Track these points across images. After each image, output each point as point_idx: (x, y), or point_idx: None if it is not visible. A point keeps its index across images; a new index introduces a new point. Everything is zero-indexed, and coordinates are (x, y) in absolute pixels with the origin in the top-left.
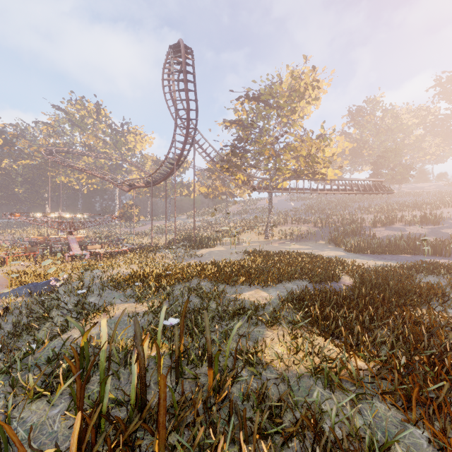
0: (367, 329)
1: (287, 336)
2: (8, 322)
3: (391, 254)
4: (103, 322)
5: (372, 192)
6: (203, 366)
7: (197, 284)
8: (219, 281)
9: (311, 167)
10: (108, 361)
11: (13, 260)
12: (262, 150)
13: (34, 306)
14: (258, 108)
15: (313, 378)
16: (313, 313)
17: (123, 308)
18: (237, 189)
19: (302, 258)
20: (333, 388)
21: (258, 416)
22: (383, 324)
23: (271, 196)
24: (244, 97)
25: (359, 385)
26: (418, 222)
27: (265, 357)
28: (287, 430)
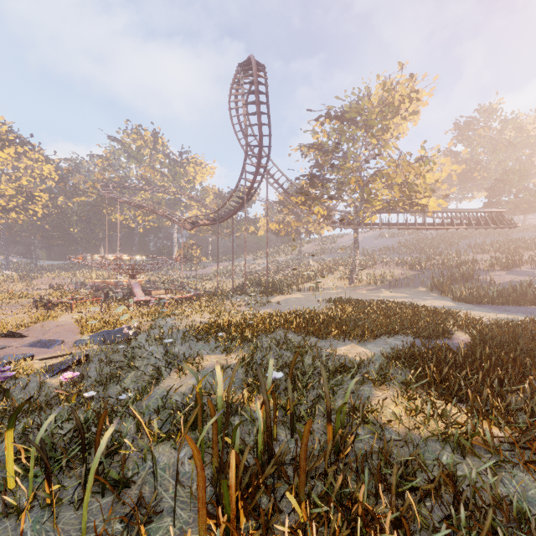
0: (496, 394)
1: (399, 397)
2: (91, 370)
3: (516, 305)
4: (217, 371)
5: (488, 226)
6: (313, 422)
7: (285, 336)
8: (308, 333)
9: (407, 197)
10: (226, 410)
11: (77, 306)
12: (347, 179)
13: (110, 355)
14: (342, 129)
15: (438, 443)
16: (428, 373)
17: (211, 359)
18: (313, 225)
19: (401, 309)
20: (464, 454)
21: (396, 470)
22: (515, 389)
23: (357, 233)
24: (325, 116)
25: (495, 453)
26: None
27: (381, 416)
28: (425, 487)
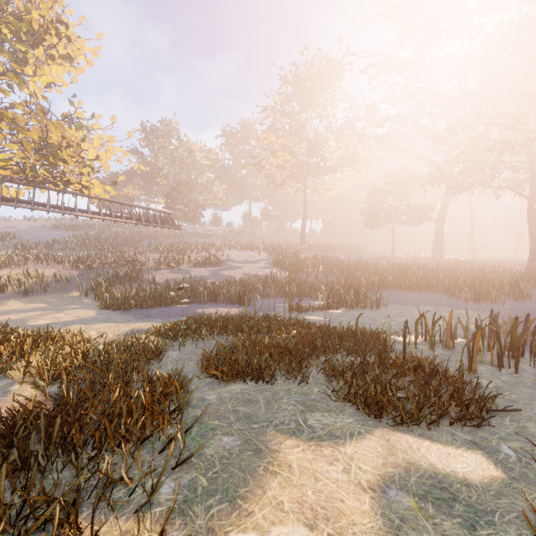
0: None
1: None
2: None
3: (165, 306)
4: None
5: (157, 224)
6: None
7: None
8: None
9: (54, 167)
10: None
11: None
12: None
13: None
14: None
15: None
16: None
17: None
18: None
19: None
20: None
21: None
22: None
23: None
24: None
25: None
26: (203, 264)
27: None
28: None
